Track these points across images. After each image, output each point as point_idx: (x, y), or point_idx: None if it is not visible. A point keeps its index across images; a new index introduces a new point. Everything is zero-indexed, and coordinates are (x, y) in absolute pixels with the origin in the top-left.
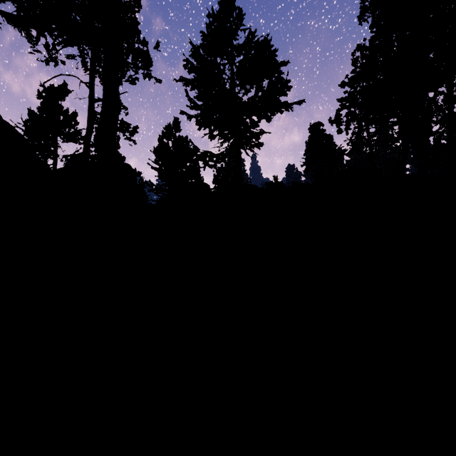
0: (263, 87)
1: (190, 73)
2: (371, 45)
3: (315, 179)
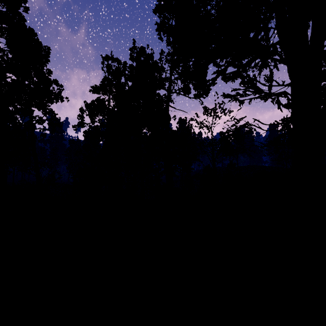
0: None
1: None
2: None
3: None
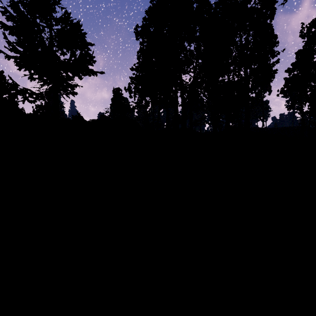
0: (76, 55)
1: (9, 20)
2: (140, 54)
3: (100, 117)
